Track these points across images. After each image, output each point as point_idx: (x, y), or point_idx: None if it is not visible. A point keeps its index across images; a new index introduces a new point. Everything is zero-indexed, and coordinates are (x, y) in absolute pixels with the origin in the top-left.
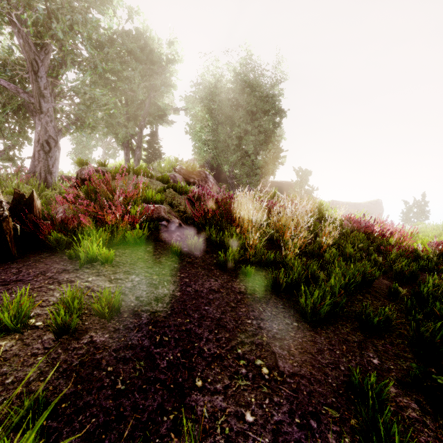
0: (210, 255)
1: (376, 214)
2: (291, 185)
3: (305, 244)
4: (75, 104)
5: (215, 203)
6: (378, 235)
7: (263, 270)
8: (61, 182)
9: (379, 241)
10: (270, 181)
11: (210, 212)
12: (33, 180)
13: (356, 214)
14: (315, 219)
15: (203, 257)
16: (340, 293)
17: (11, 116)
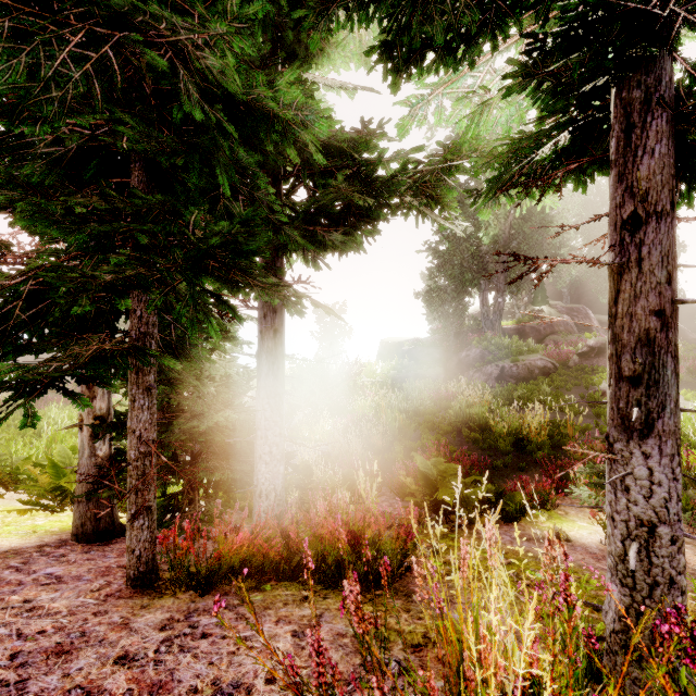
0: None
1: None
2: (691, 306)
3: None
4: (510, 277)
5: None
6: None
7: None
8: (515, 336)
9: None
10: None
11: None
12: (500, 336)
13: None
14: None
15: None
16: None
17: (470, 291)
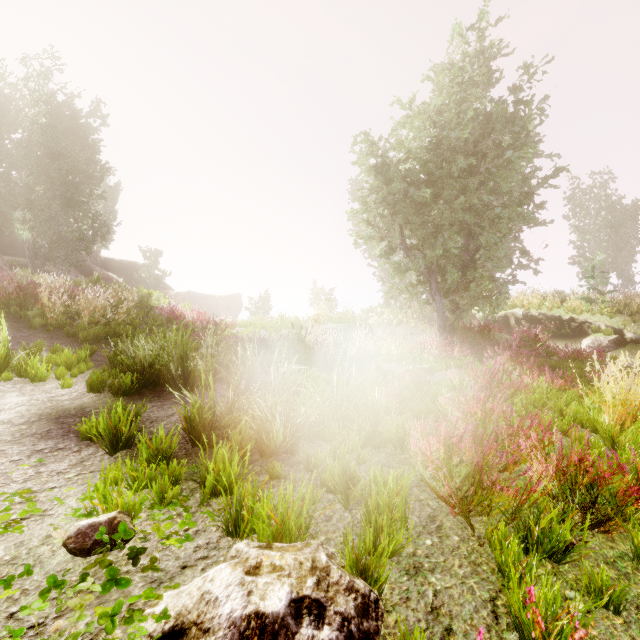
0: (16, 323)
1: (236, 308)
2: (137, 268)
3: (103, 320)
4: None
5: (18, 287)
6: (174, 318)
7: (62, 331)
8: None
9: (185, 325)
10: (104, 258)
11: (14, 294)
12: None
13: (216, 308)
14: (134, 307)
15: (10, 324)
16: (103, 333)
17: None
